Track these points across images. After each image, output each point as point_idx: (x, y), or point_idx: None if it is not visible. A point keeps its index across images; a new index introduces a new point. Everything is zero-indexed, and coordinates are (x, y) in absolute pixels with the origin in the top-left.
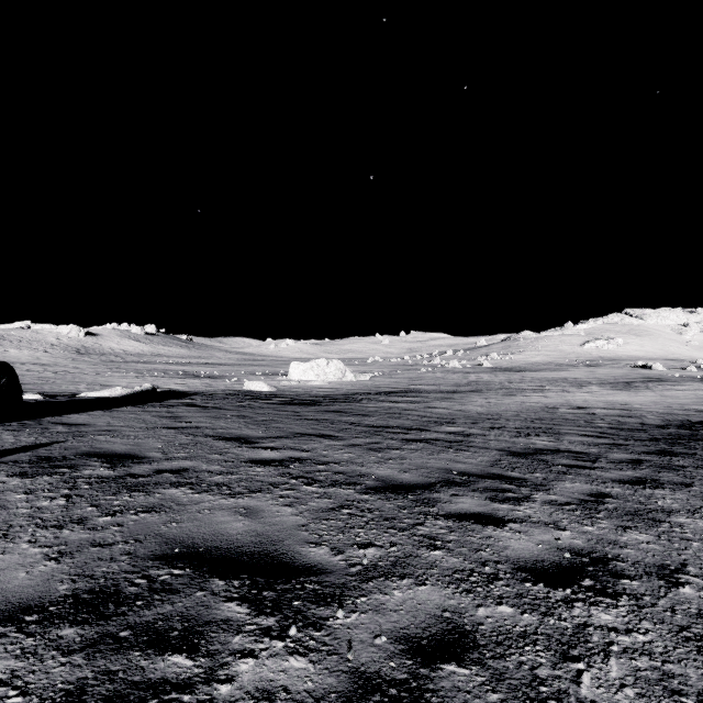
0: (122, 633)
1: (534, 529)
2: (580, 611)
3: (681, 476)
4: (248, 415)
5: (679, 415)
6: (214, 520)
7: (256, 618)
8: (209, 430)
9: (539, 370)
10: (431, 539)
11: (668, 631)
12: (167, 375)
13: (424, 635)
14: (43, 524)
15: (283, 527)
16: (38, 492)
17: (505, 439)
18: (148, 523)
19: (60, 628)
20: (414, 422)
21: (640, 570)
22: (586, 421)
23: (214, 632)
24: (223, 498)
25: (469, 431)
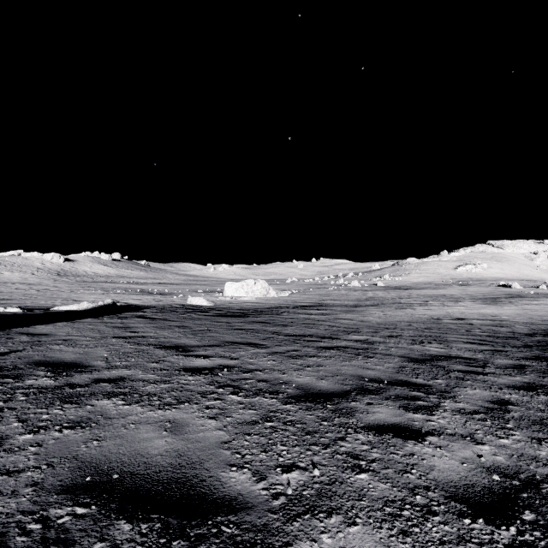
0: None
1: (453, 444)
2: None
3: None
4: (188, 326)
5: (541, 325)
6: (137, 436)
7: None
8: (152, 339)
9: (422, 288)
10: (354, 458)
11: None
12: (127, 292)
13: None
14: None
15: (206, 445)
16: None
17: (404, 347)
18: (69, 442)
19: None
20: (326, 331)
21: None
22: (466, 330)
23: None
24: (151, 409)
25: (372, 339)
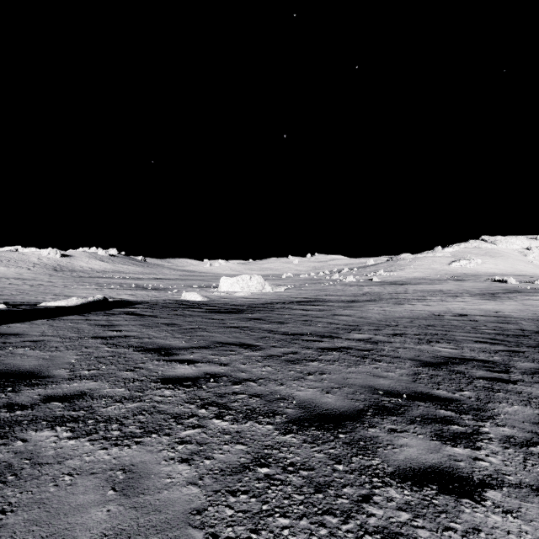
0: None
1: (526, 505)
2: None
3: None
4: (178, 323)
5: None
6: (67, 502)
7: None
8: (135, 339)
9: (418, 284)
10: None
11: None
12: (121, 287)
13: None
14: None
15: (167, 519)
16: None
17: (411, 347)
18: None
19: None
20: (325, 329)
21: None
22: (472, 327)
23: None
24: (104, 447)
25: (375, 338)
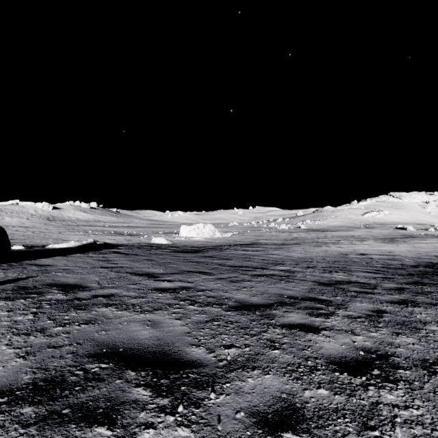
0: (64, 410)
1: (338, 335)
2: (373, 392)
3: (430, 298)
4: (154, 259)
5: (425, 259)
6: (130, 329)
7: (156, 399)
8: (128, 268)
9: (336, 231)
10: (271, 342)
11: (433, 407)
12: (103, 233)
13: (269, 411)
14: (17, 332)
15: (175, 334)
16: (16, 310)
17: (316, 275)
18: (86, 331)
19: (22, 407)
20: (259, 263)
21: (410, 363)
22: (366, 262)
23: (127, 409)
24: (136, 314)
25: (293, 269)
